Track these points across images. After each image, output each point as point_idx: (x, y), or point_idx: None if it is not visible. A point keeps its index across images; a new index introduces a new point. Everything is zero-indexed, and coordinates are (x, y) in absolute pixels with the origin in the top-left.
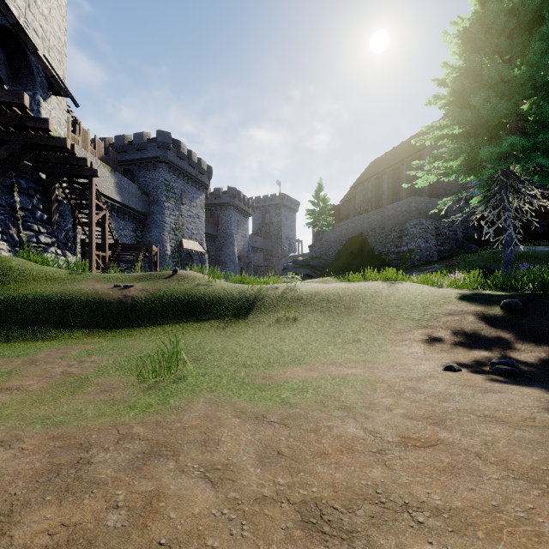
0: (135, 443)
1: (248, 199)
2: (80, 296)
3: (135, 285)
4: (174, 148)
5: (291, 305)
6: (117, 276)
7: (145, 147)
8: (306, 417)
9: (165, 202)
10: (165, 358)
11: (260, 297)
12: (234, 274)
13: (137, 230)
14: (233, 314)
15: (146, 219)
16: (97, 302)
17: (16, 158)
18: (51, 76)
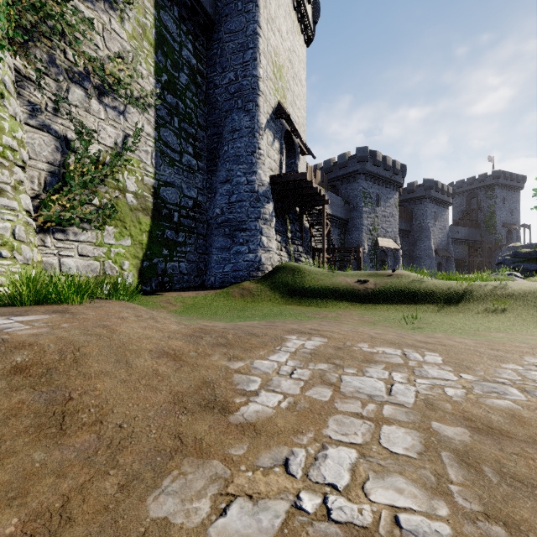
0: (420, 336)
1: (447, 187)
2: (342, 285)
3: (369, 279)
4: (370, 159)
5: (500, 300)
6: (355, 274)
7: (346, 164)
8: (499, 342)
9: (362, 208)
10: (406, 321)
11: (468, 291)
12: (430, 269)
13: (341, 234)
14: (444, 303)
15: (347, 224)
16: (351, 289)
17: (292, 204)
18: (305, 148)
